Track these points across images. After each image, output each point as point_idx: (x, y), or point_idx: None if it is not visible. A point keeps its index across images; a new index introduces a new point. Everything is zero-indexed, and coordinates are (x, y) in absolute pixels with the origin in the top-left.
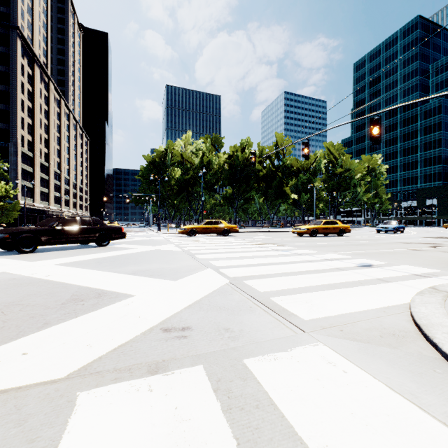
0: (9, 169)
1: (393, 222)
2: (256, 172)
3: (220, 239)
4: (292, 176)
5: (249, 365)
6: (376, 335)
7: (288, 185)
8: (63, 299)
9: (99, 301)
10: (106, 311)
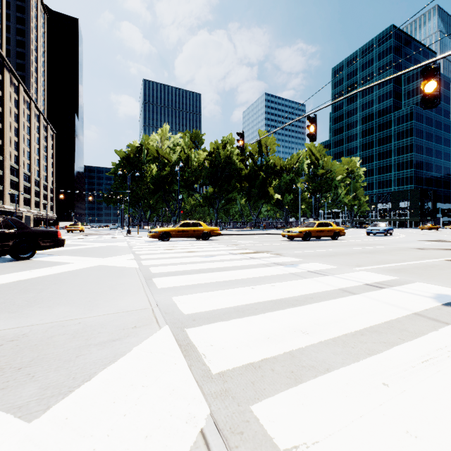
0: None
1: (383, 224)
2: (238, 171)
3: (199, 244)
4: (275, 176)
5: None
6: None
7: (271, 185)
8: None
9: None
10: None
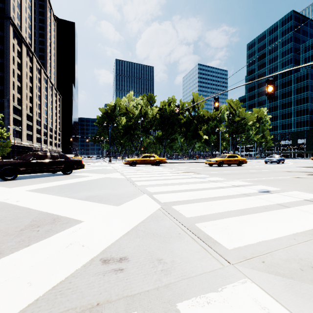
0: (4, 117)
1: (277, 156)
2: (179, 120)
3: (153, 168)
4: (204, 123)
5: (183, 312)
6: (297, 268)
7: (201, 129)
8: (22, 225)
9: (52, 227)
10: (55, 239)
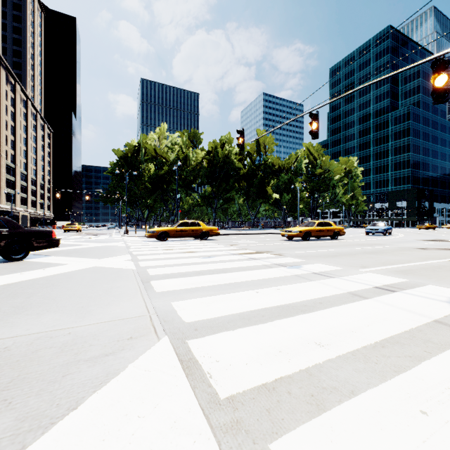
0: None
1: (382, 224)
2: (236, 170)
3: (198, 244)
4: (274, 175)
5: None
6: None
7: (269, 184)
8: None
9: None
10: None
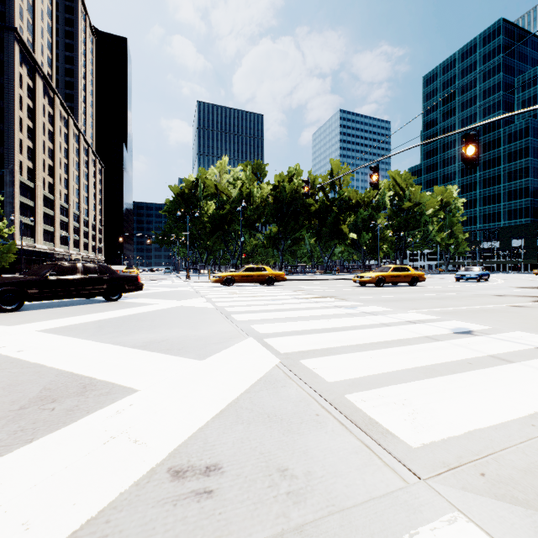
0: (4, 202)
1: (476, 268)
2: (307, 207)
3: (264, 289)
4: (351, 211)
5: None
6: None
7: (345, 222)
8: (25, 399)
9: (80, 402)
10: (83, 426)
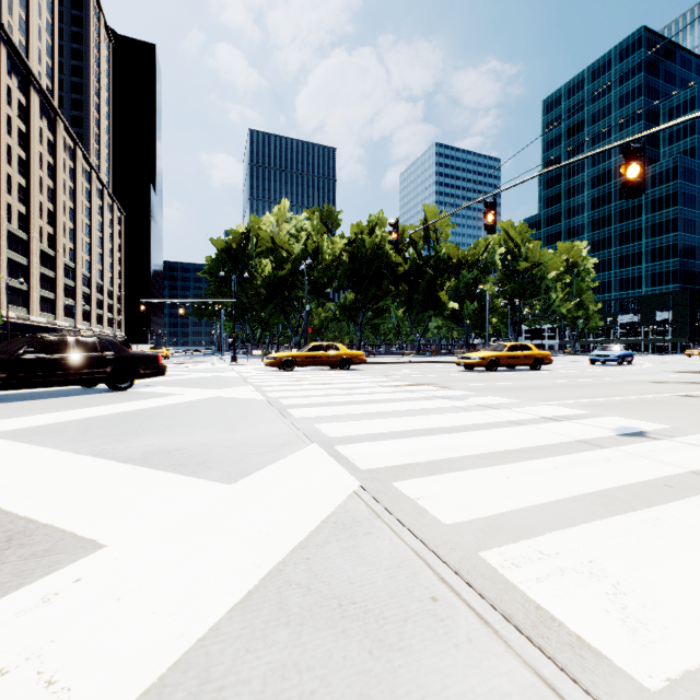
0: None
1: (617, 348)
2: (393, 267)
3: (336, 375)
4: (450, 273)
5: None
6: None
7: (443, 287)
8: None
9: None
10: None
